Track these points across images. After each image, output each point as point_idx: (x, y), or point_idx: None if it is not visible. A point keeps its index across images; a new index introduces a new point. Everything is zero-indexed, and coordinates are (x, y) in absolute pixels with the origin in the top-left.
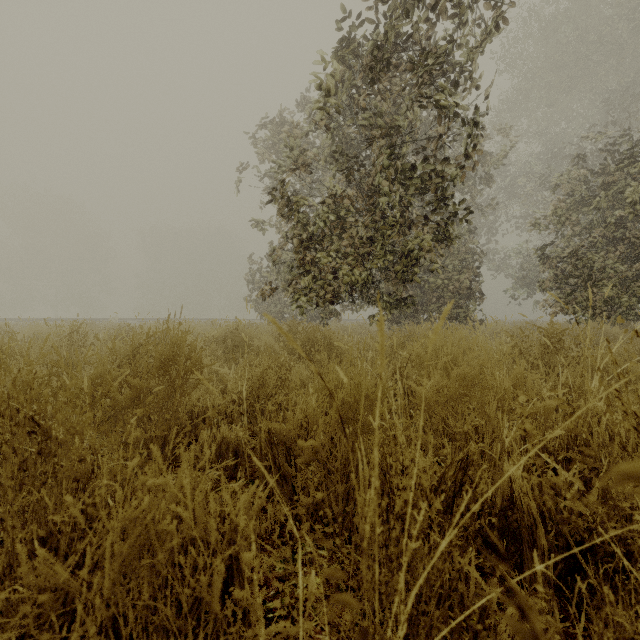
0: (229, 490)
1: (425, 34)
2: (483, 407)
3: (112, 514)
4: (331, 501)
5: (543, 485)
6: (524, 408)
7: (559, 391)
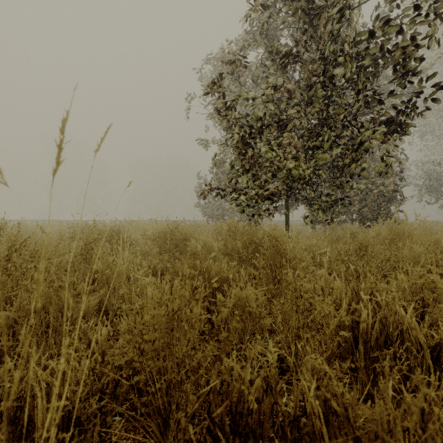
0: None
1: None
2: None
3: None
4: None
5: None
6: None
7: None
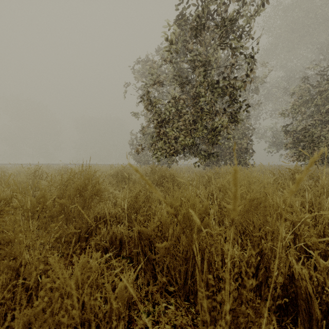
0: (110, 281)
1: (225, 9)
2: (265, 217)
3: (41, 287)
4: (176, 275)
5: (327, 281)
6: (292, 218)
7: (325, 212)
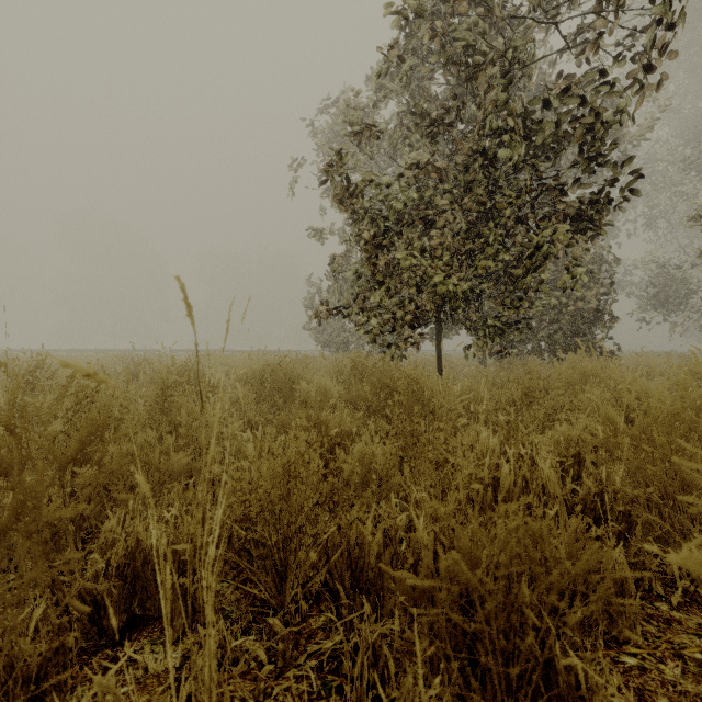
0: None
1: None
2: None
3: None
4: None
5: None
6: None
7: None
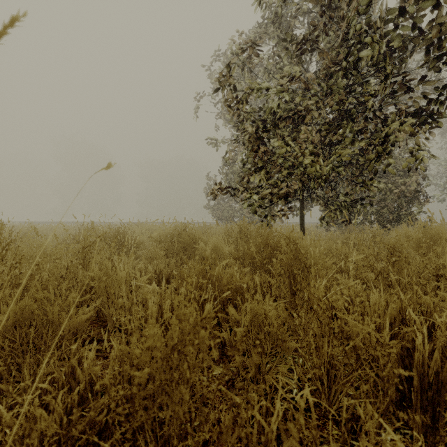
0: None
1: None
2: None
3: None
4: None
5: None
6: None
7: None
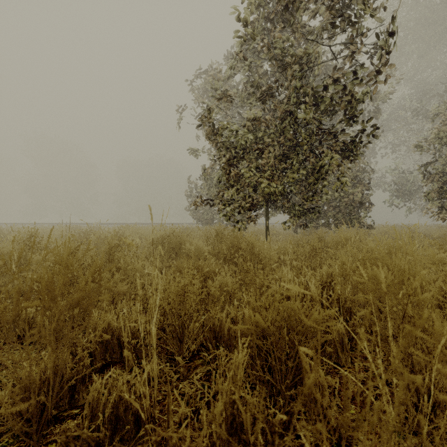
0: None
1: None
2: None
3: None
4: None
5: None
6: None
7: None
